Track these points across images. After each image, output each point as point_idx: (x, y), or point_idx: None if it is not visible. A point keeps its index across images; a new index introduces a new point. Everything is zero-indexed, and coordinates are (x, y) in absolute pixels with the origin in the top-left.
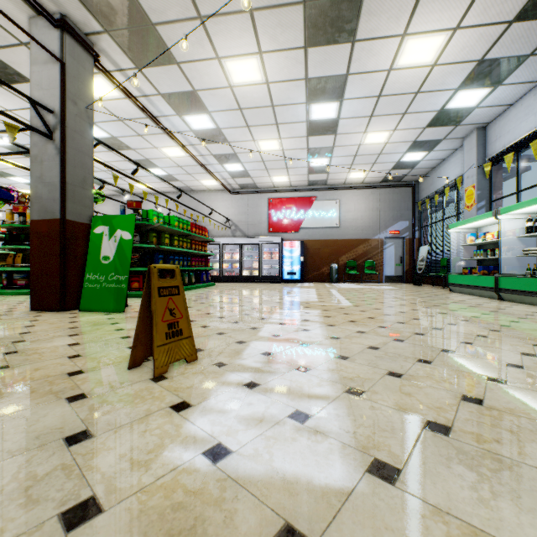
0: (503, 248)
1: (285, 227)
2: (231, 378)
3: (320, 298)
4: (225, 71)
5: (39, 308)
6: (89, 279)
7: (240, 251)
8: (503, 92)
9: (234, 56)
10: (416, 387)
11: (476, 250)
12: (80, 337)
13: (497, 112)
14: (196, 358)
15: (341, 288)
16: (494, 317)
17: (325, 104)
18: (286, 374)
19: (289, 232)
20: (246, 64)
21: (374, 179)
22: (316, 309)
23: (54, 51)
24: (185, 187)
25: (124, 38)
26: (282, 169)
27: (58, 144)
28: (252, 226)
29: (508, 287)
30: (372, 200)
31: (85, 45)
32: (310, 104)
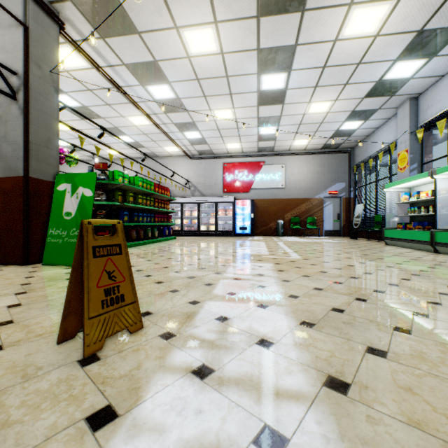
0: (437, 206)
1: (238, 188)
2: (178, 359)
3: (270, 251)
4: (183, 41)
5: (3, 262)
6: (52, 234)
7: (198, 208)
8: (436, 63)
9: (191, 26)
10: (412, 375)
11: (410, 207)
12: (25, 296)
13: (430, 83)
14: (141, 327)
15: (288, 241)
16: (442, 271)
17: (275, 75)
18: (245, 352)
19: (241, 192)
20: (202, 34)
21: (315, 146)
22: (269, 262)
23: (18, 15)
24: (150, 153)
25: (87, 6)
26: (235, 137)
27: (21, 105)
28: (209, 187)
29: (445, 241)
30: (313, 165)
31: (49, 12)
32: (260, 75)
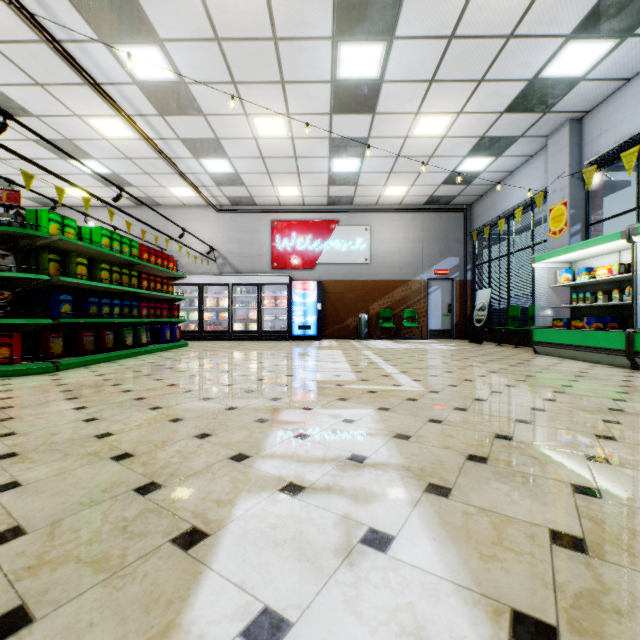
0: (629, 289)
1: (296, 262)
2: None
3: (357, 371)
4: None
5: None
6: None
7: (230, 294)
8: (627, 52)
9: None
10: None
11: (576, 293)
12: None
13: (606, 93)
14: None
15: (379, 348)
16: None
17: (364, 45)
18: None
19: (300, 269)
20: None
21: (416, 200)
22: (364, 404)
23: None
24: (145, 198)
25: None
26: (291, 175)
27: None
28: (249, 260)
29: None
30: (412, 228)
31: None
32: (338, 42)
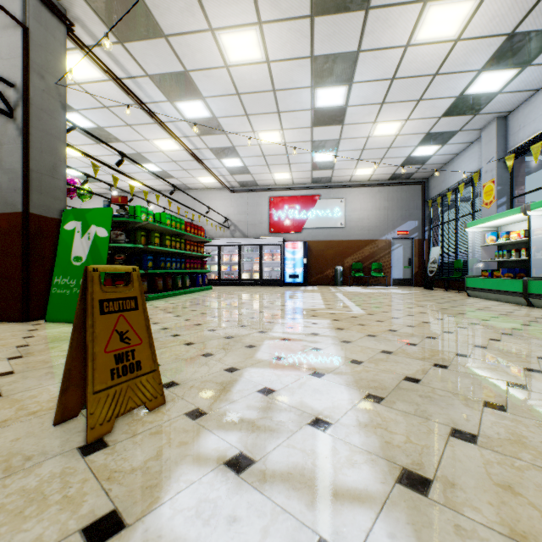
0: (531, 248)
1: (287, 227)
2: (208, 446)
3: (327, 304)
4: (220, 47)
5: None
6: (57, 284)
7: (239, 252)
8: (530, 74)
9: (230, 27)
10: (512, 467)
11: (497, 251)
12: (20, 362)
13: (522, 99)
14: (163, 402)
15: (348, 292)
16: (540, 329)
17: (333, 88)
18: (295, 436)
19: (291, 233)
20: (243, 37)
21: (382, 177)
22: (325, 318)
23: (16, 14)
24: (181, 185)
25: (101, 2)
26: (284, 165)
27: (20, 124)
28: (253, 227)
29: (541, 292)
30: (379, 199)
31: (54, 10)
32: (315, 88)
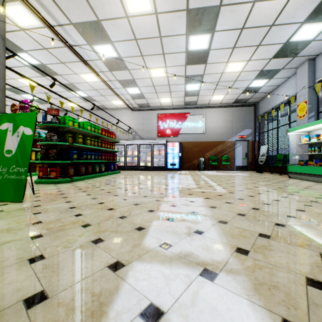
0: None
1: (169, 133)
2: None
3: (197, 184)
4: (121, 0)
5: None
6: None
7: (138, 149)
8: None
9: None
10: None
11: (310, 147)
12: None
13: None
14: None
15: (209, 174)
16: None
17: (201, 35)
18: None
19: (171, 137)
20: None
21: (229, 101)
22: (199, 196)
23: None
24: (101, 106)
25: None
26: (167, 93)
27: None
28: (147, 133)
29: None
30: (227, 115)
31: None
32: (189, 35)
